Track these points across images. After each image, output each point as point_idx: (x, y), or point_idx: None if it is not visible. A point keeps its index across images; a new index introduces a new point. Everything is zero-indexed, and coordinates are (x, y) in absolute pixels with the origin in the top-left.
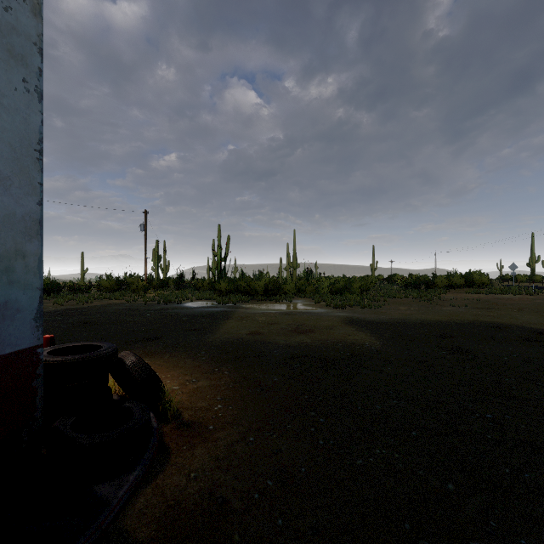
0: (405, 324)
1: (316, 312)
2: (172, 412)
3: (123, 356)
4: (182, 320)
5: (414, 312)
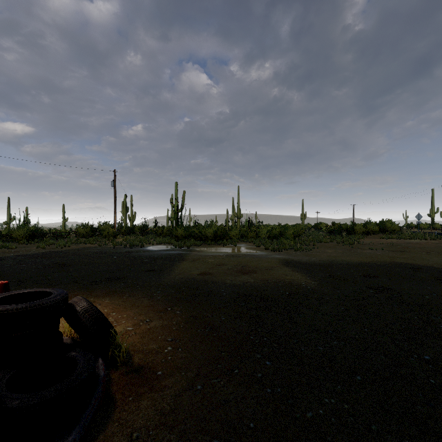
0: (334, 265)
1: (257, 254)
2: (121, 358)
3: (75, 302)
4: (143, 262)
5: (339, 254)
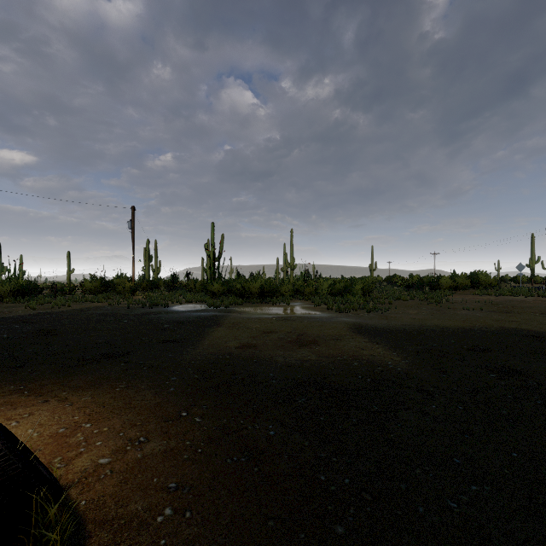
0: (425, 332)
1: (318, 317)
2: None
3: None
4: (162, 328)
5: (427, 316)
